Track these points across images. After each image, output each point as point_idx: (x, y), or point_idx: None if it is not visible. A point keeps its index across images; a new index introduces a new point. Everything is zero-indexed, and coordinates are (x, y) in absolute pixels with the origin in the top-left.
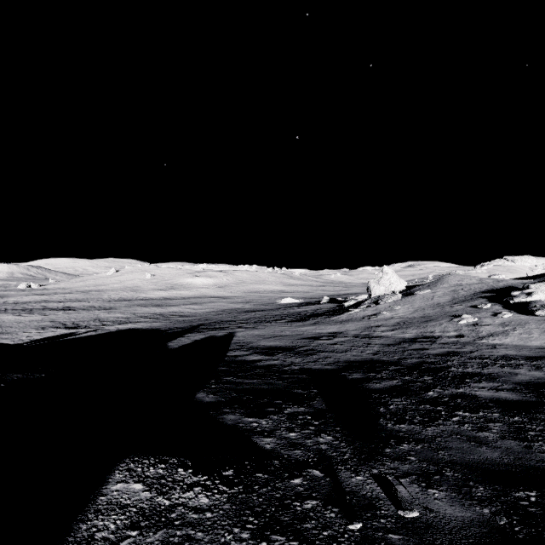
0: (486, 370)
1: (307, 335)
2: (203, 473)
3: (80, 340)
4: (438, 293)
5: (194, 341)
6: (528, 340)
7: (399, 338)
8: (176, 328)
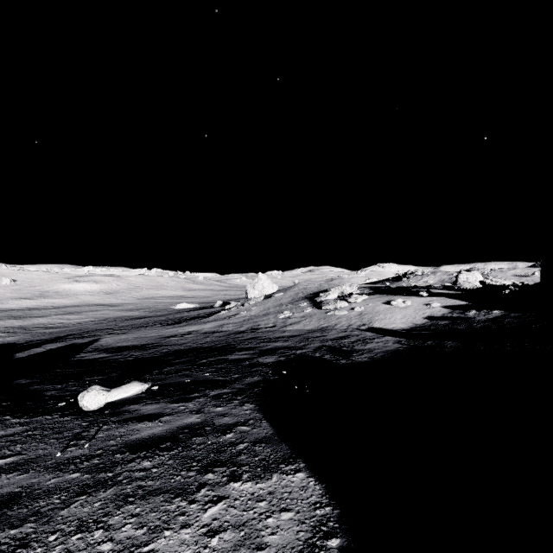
0: (256, 345)
1: (167, 335)
2: None
3: None
4: (287, 295)
5: (48, 350)
6: (307, 326)
7: (234, 331)
8: (36, 340)
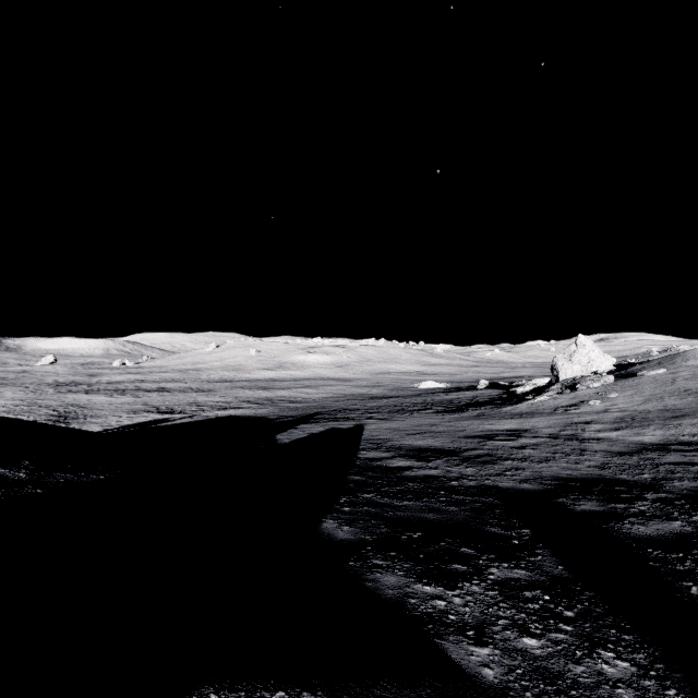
0: None
1: (473, 433)
2: None
3: (173, 427)
4: (683, 374)
5: (310, 435)
6: None
7: (634, 443)
8: (286, 416)
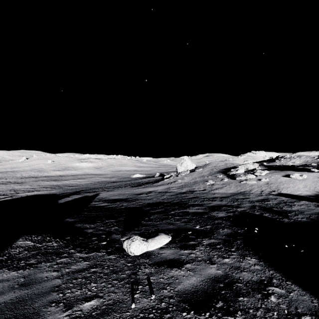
0: (201, 203)
1: (137, 193)
2: (57, 238)
3: (0, 202)
4: (205, 170)
5: (74, 199)
6: (228, 190)
7: (179, 192)
8: (66, 193)
